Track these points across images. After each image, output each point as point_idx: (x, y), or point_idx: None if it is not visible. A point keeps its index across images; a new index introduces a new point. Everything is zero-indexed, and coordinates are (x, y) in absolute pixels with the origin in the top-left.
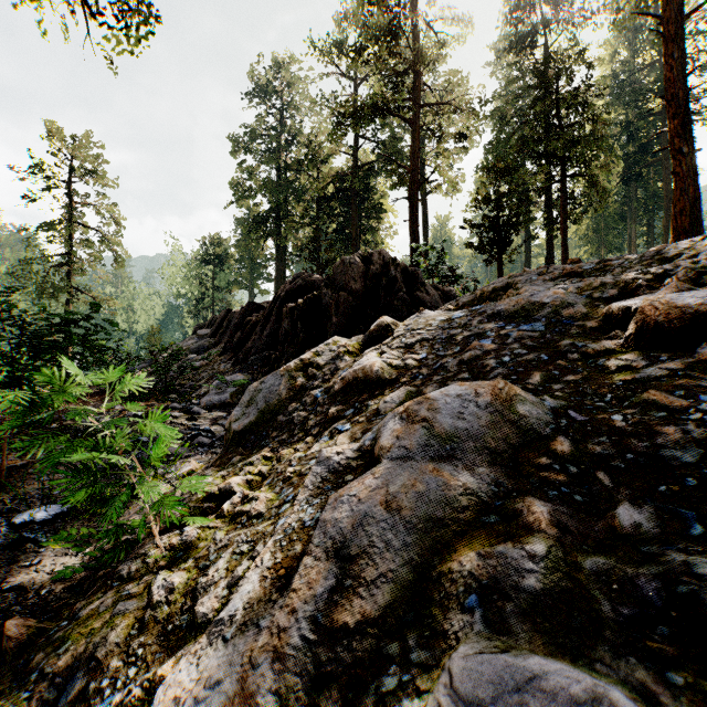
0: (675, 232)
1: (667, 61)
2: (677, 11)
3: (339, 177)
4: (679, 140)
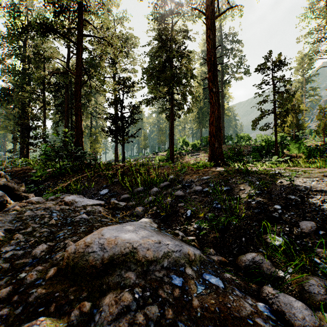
0: (210, 135)
1: (207, 39)
2: (212, 13)
3: (50, 72)
4: (212, 84)
